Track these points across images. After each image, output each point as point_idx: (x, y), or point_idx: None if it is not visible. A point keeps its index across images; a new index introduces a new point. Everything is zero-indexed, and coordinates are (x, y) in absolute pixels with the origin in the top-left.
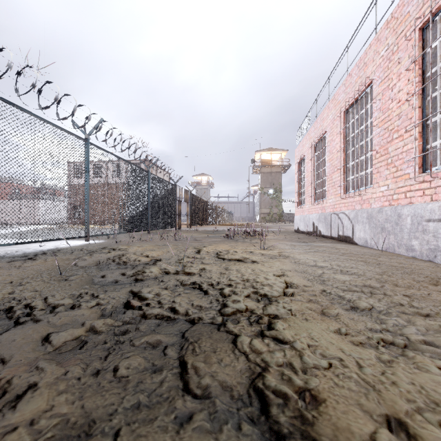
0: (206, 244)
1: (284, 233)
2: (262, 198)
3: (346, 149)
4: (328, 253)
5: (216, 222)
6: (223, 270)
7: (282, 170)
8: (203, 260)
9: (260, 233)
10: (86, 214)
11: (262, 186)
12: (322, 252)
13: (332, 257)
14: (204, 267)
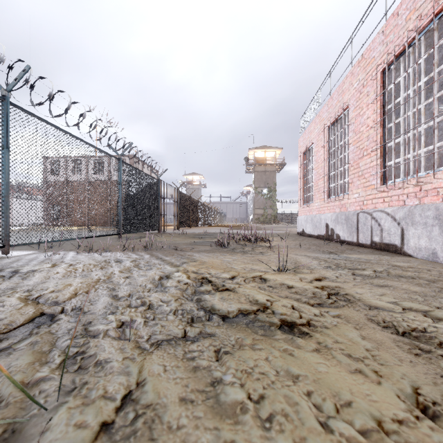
0: (187, 259)
1: (288, 236)
2: (256, 198)
3: (385, 123)
4: (412, 285)
5: (207, 223)
6: (208, 414)
7: (276, 169)
8: (161, 323)
9: (263, 239)
10: (3, 212)
11: (256, 185)
12: (395, 280)
13: (442, 299)
14: (145, 375)
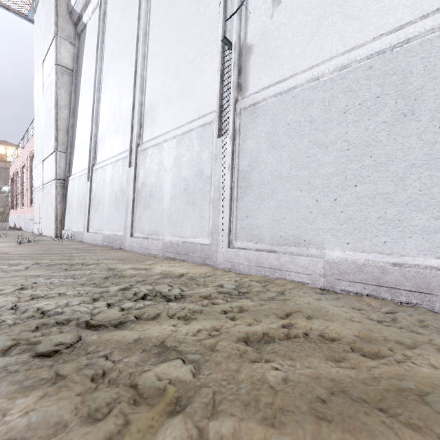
0: None
1: None
2: None
3: (23, 186)
4: None
5: None
6: None
7: None
8: None
9: None
10: None
11: None
12: None
13: None
14: None
